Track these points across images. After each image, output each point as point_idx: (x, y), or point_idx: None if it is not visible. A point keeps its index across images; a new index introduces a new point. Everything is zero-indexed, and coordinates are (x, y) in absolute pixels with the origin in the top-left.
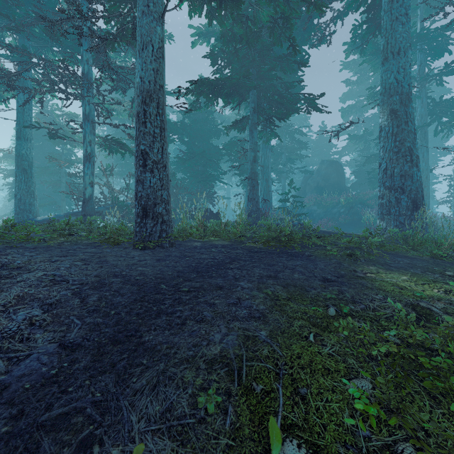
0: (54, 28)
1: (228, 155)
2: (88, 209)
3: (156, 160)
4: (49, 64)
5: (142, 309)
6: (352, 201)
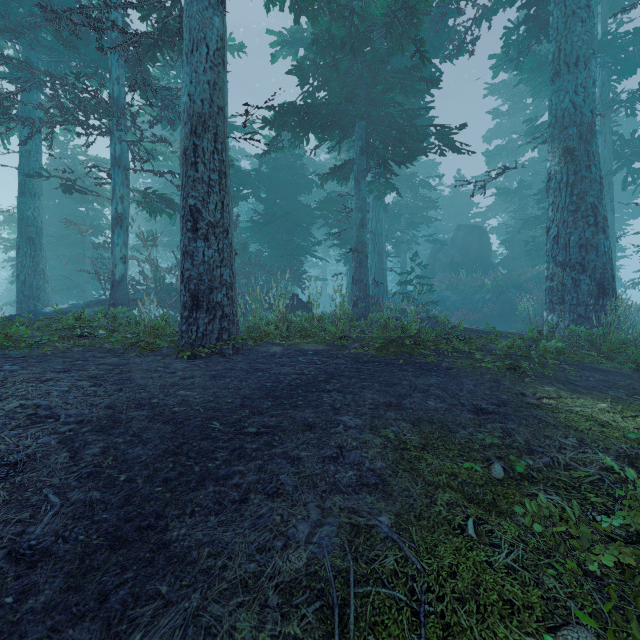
0: (61, 22)
1: (324, 218)
2: (119, 296)
3: (213, 222)
4: (60, 83)
5: (176, 470)
6: (502, 283)
